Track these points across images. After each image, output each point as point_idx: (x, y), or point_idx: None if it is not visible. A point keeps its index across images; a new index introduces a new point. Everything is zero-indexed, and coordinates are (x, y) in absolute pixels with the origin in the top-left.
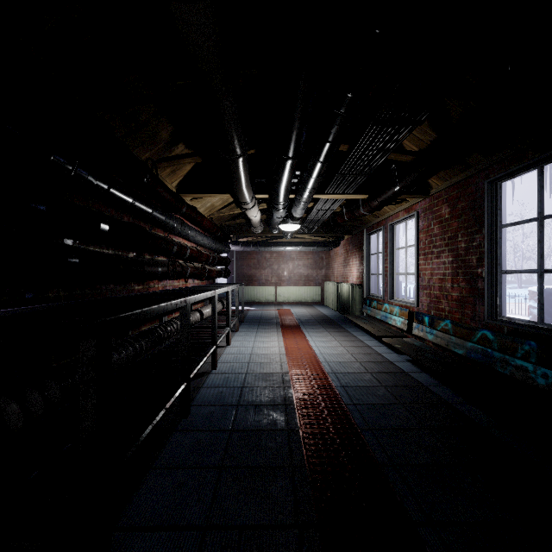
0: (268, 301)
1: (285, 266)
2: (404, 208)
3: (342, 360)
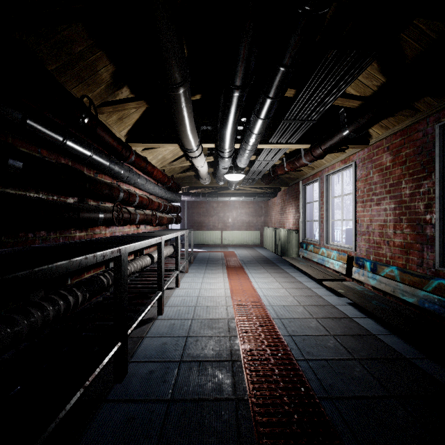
0: (215, 244)
1: (230, 214)
2: (340, 159)
3: (286, 303)
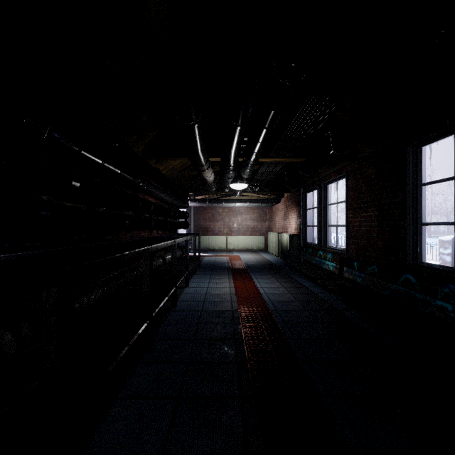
0: (221, 248)
1: (235, 219)
2: (335, 170)
3: (284, 299)
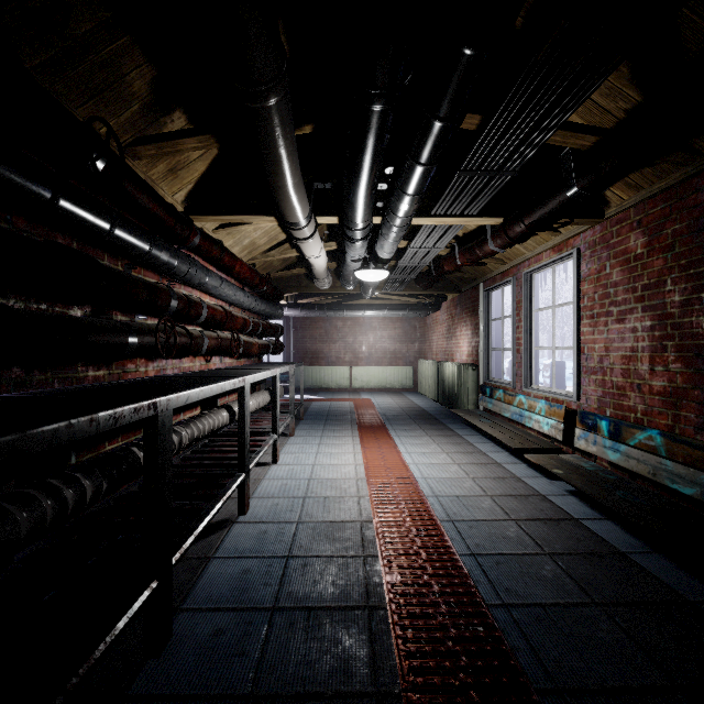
0: (340, 387)
1: (364, 339)
2: (552, 245)
3: (461, 491)
